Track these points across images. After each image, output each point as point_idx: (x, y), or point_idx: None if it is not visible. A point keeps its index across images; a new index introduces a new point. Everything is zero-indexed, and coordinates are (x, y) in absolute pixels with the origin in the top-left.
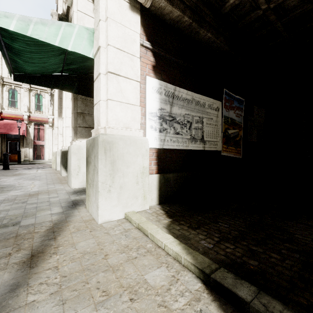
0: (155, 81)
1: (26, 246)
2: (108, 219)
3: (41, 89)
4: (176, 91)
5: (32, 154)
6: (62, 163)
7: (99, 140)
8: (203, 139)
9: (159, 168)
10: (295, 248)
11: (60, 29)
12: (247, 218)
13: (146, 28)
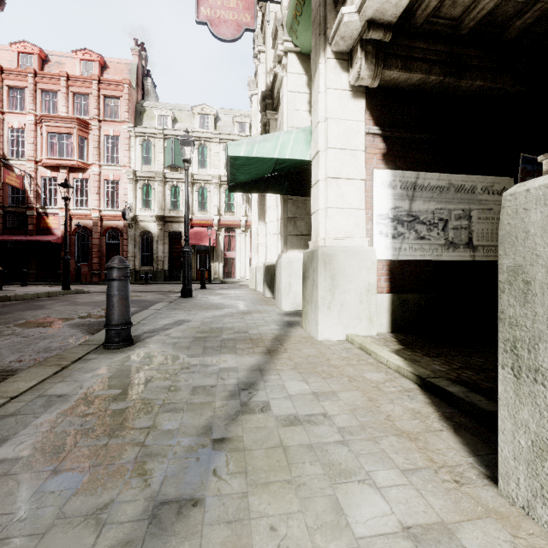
0: (386, 173)
1: (261, 345)
2: (328, 338)
3: None
4: (420, 179)
5: (222, 271)
6: (266, 281)
7: (319, 253)
8: (470, 243)
9: (392, 287)
10: None
11: (279, 140)
12: None
13: (373, 109)
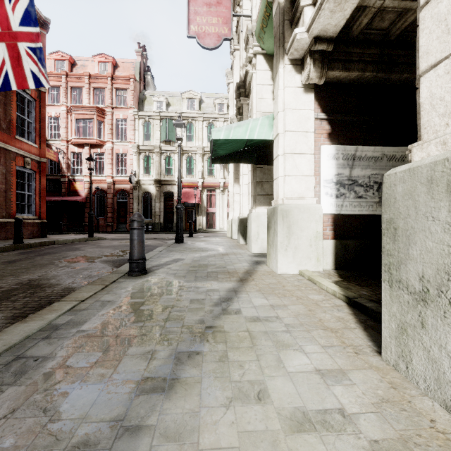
0: (330, 148)
1: (236, 276)
2: (285, 272)
3: None
4: (358, 152)
5: (205, 223)
6: (240, 231)
7: (278, 209)
8: None
9: (336, 234)
10: None
11: (249, 126)
12: None
13: (321, 100)
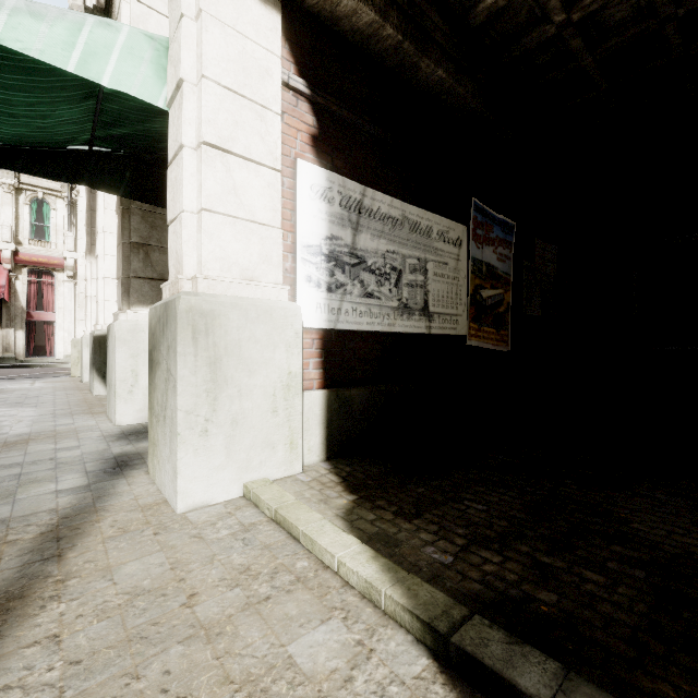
0: (317, 172)
1: None
2: (203, 500)
3: (46, 189)
4: (367, 198)
5: (23, 344)
6: (96, 365)
7: (179, 308)
8: (426, 309)
9: (327, 377)
10: (635, 556)
11: (80, 32)
12: (525, 488)
13: (296, 45)
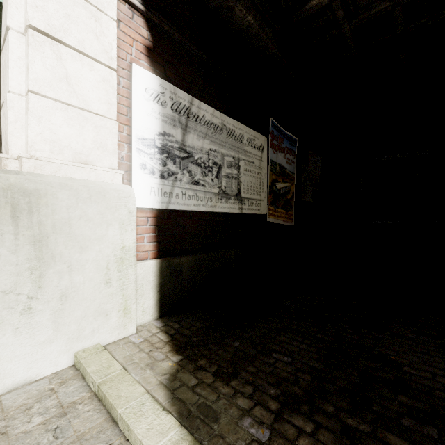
0: (151, 77)
1: None
2: (25, 378)
3: None
4: (194, 106)
5: None
6: None
7: None
8: (239, 195)
9: (161, 248)
10: (420, 407)
11: None
12: (317, 335)
13: None
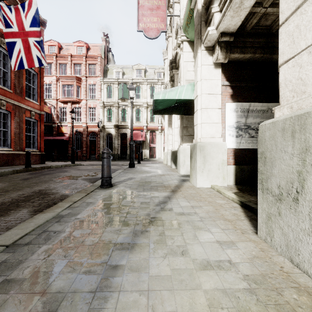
0: (232, 104)
1: (169, 188)
2: (202, 186)
3: None
4: (251, 107)
5: (148, 154)
6: (172, 159)
7: (197, 145)
8: None
9: (236, 162)
10: None
11: (178, 90)
12: None
13: (226, 73)
